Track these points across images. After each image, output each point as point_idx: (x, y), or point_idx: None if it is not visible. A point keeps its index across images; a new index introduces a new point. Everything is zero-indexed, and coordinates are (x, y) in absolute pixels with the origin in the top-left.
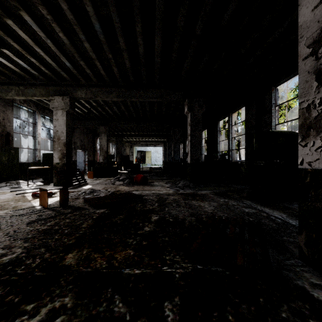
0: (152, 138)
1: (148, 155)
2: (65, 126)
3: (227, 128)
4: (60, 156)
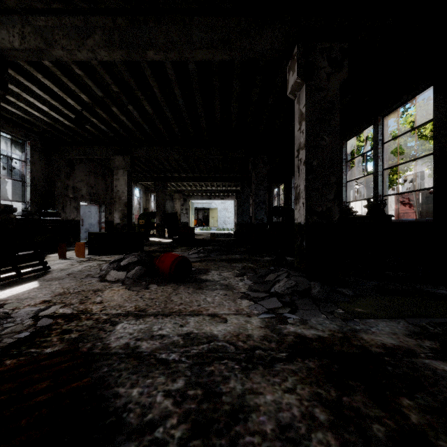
0: (217, 185)
1: (212, 215)
2: None
3: (369, 150)
4: None
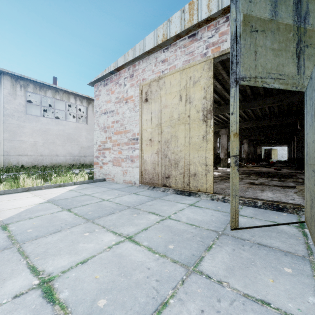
0: None
1: (273, 152)
2: (247, 147)
3: None
4: (245, 155)
